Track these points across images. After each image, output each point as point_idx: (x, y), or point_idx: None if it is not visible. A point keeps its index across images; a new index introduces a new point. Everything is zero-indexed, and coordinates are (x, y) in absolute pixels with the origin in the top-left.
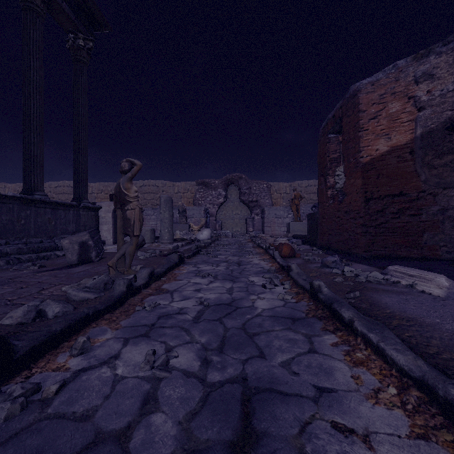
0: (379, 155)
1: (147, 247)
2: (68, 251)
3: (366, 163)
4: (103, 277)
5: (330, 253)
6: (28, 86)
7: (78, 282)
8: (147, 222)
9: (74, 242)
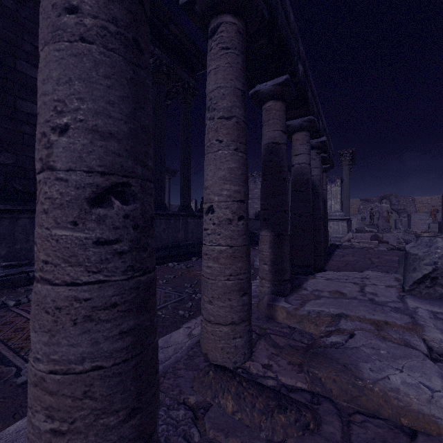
0: None
1: None
2: None
3: None
4: None
5: None
6: None
7: None
8: None
9: None
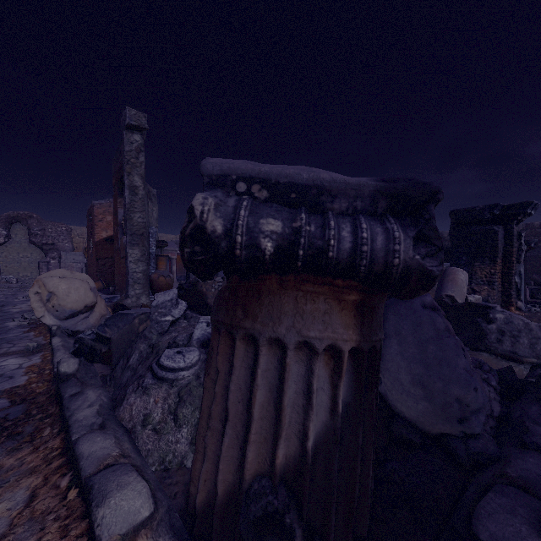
0: (103, 239)
1: None
2: None
3: (97, 242)
4: None
5: None
6: None
7: None
8: None
9: None
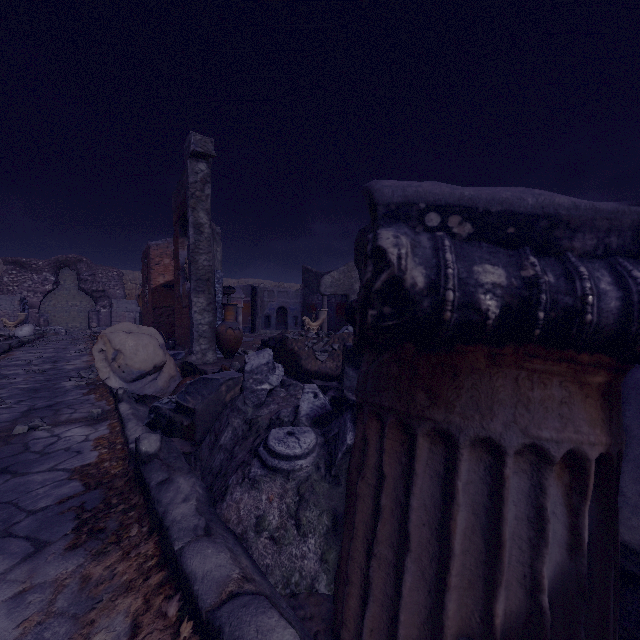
0: (160, 285)
1: None
2: None
3: (154, 288)
4: None
5: None
6: None
7: None
8: None
9: None
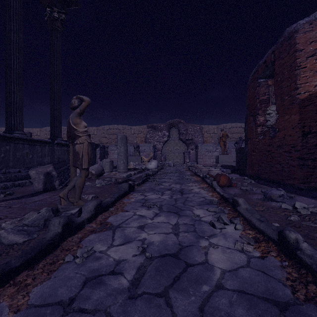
0: None
1: (106, 175)
2: (35, 180)
3: (303, 99)
4: (44, 213)
5: (262, 183)
6: (9, 46)
7: (22, 217)
8: (111, 155)
9: (40, 172)
